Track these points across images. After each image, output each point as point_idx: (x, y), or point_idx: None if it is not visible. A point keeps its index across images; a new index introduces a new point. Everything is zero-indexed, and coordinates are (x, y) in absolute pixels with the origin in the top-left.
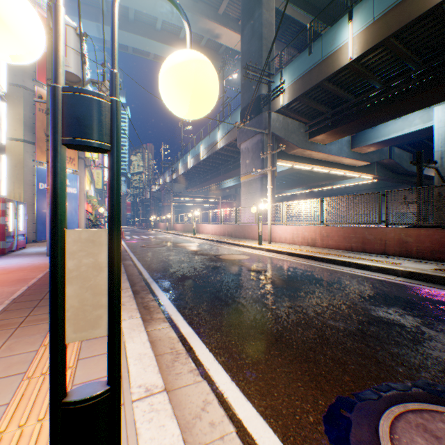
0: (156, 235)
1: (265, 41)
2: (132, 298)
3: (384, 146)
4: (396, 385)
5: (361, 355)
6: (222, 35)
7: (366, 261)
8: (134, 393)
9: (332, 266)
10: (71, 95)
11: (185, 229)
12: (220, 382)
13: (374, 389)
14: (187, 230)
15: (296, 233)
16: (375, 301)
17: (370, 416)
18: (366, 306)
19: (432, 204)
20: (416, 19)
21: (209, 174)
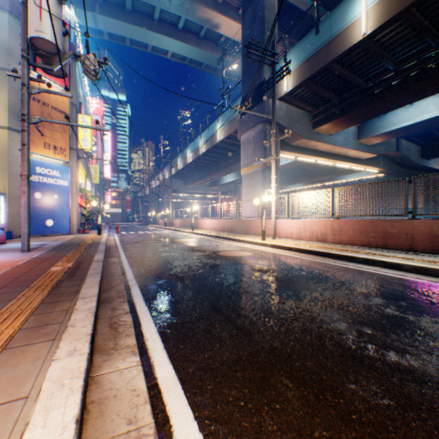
0: (153, 231)
1: (267, 25)
2: (91, 314)
3: (393, 136)
4: None
5: None
6: (222, 24)
7: (393, 258)
8: None
9: (352, 265)
10: None
11: (183, 225)
12: None
13: None
14: (186, 226)
15: (303, 227)
16: (437, 316)
17: None
18: (429, 326)
19: None
20: None
21: (209, 169)
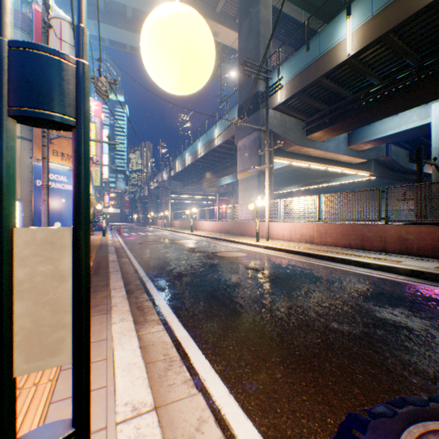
0: (153, 232)
1: (262, 38)
2: (125, 299)
3: (381, 143)
4: (412, 399)
5: (370, 363)
6: (220, 33)
7: (366, 258)
8: (119, 413)
9: (331, 264)
10: (20, 52)
11: (182, 226)
12: (216, 395)
13: (388, 404)
14: (184, 227)
15: (294, 230)
16: (379, 301)
17: (387, 438)
18: (369, 307)
19: (434, 200)
20: (416, 13)
21: (207, 172)
